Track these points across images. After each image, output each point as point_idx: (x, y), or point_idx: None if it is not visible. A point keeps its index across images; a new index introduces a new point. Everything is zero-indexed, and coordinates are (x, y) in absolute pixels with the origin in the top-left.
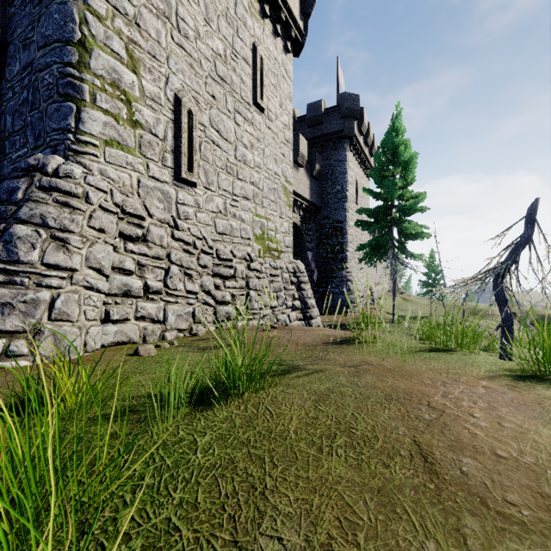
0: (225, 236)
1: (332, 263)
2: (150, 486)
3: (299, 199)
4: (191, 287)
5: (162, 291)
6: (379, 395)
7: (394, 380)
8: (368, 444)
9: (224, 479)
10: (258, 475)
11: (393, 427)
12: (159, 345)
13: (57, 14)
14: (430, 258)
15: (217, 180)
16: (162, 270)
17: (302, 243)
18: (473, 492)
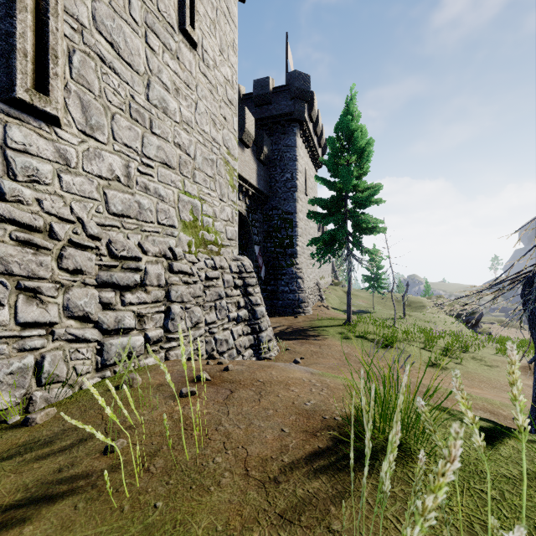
0: (128, 219)
1: (281, 258)
2: None
3: (244, 184)
4: (35, 313)
5: None
6: None
7: None
8: None
9: None
10: None
11: None
12: None
13: None
14: None
15: (110, 125)
16: None
17: (248, 235)
18: None
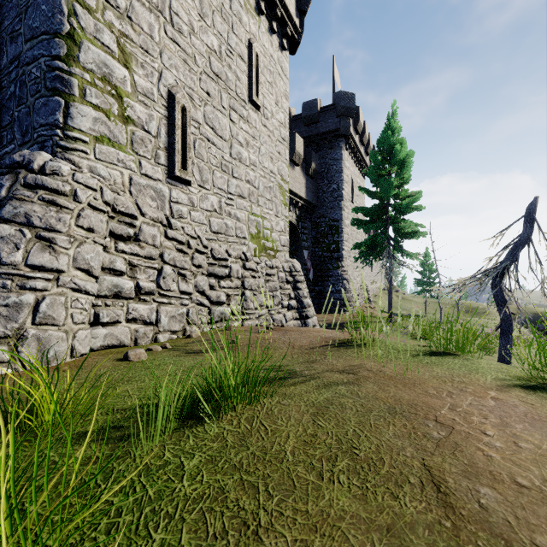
0: (220, 235)
1: (328, 261)
2: (127, 525)
3: (295, 197)
4: (185, 287)
5: (154, 292)
6: (381, 408)
7: (397, 390)
8: (372, 469)
9: (212, 513)
10: (251, 509)
11: (400, 447)
12: (151, 349)
13: (44, 5)
14: (424, 257)
15: (212, 178)
16: (154, 271)
17: (298, 241)
18: (495, 532)
